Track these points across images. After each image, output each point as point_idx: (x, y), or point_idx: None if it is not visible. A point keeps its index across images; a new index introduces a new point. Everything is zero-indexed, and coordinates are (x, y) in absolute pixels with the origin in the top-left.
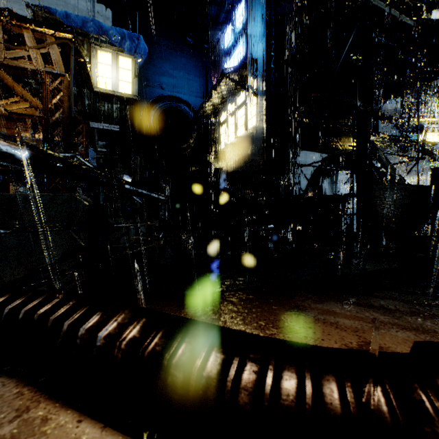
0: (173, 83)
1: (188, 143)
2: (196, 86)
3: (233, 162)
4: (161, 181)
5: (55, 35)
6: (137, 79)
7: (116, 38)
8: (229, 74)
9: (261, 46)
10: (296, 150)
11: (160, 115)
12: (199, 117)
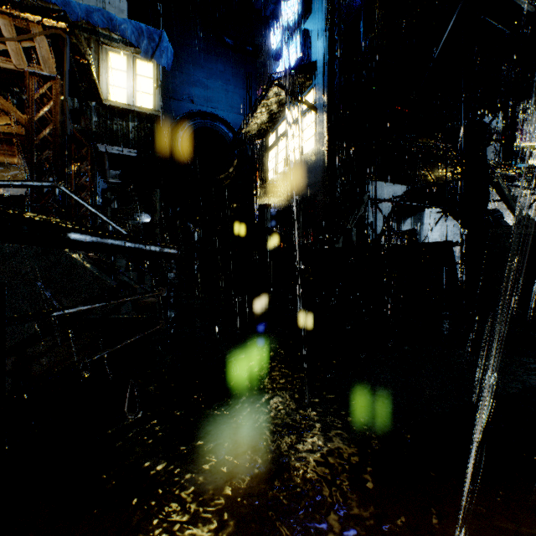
0: (208, 95)
1: (226, 173)
2: (237, 99)
3: (284, 197)
4: (189, 222)
5: (42, 23)
6: (160, 90)
7: (131, 35)
8: (279, 80)
9: (322, 44)
10: (369, 181)
11: (190, 137)
12: (240, 139)
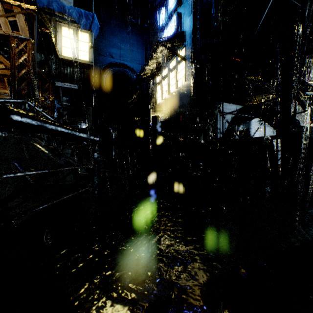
0: (121, 53)
1: (132, 99)
2: (138, 55)
3: (166, 113)
4: (109, 127)
5: (20, 6)
6: (93, 50)
7: (75, 16)
8: (164, 42)
9: (189, 20)
10: (218, 102)
11: (110, 78)
12: (140, 79)
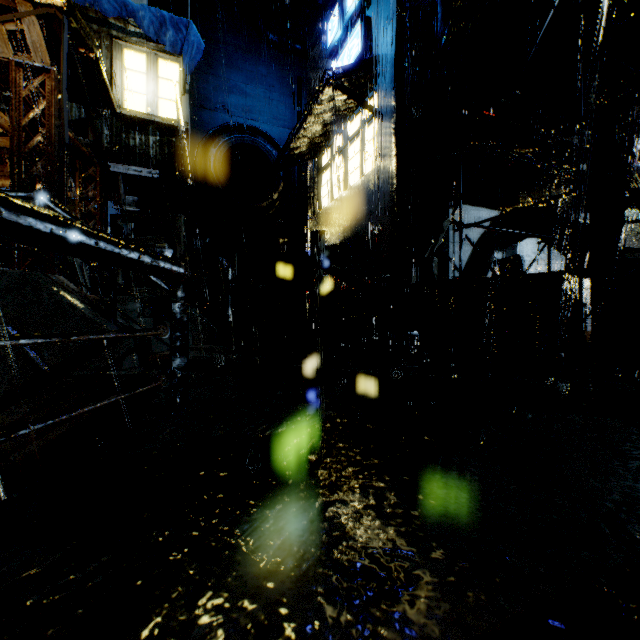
0: (247, 105)
1: (270, 200)
2: (283, 110)
3: (341, 228)
4: (221, 256)
5: None
6: (188, 97)
7: (150, 25)
8: (335, 78)
9: (389, 33)
10: (449, 203)
11: (225, 155)
12: (286, 157)
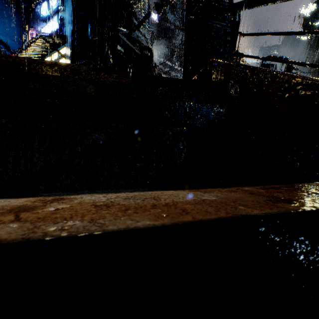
0: None
1: None
2: (13, 32)
3: None
4: None
5: None
6: None
7: None
8: (44, 37)
9: (68, 28)
10: None
11: None
12: None
